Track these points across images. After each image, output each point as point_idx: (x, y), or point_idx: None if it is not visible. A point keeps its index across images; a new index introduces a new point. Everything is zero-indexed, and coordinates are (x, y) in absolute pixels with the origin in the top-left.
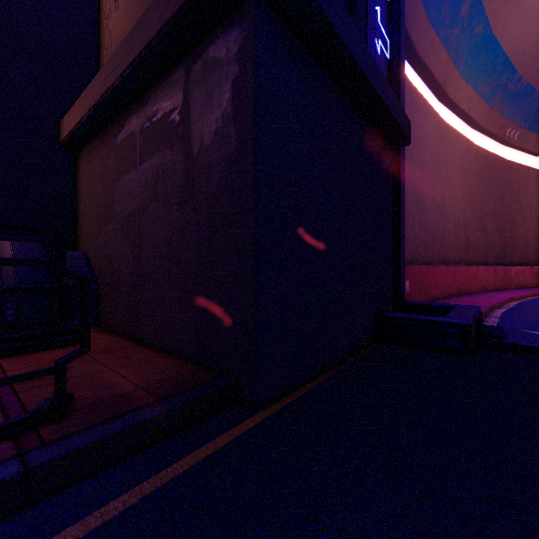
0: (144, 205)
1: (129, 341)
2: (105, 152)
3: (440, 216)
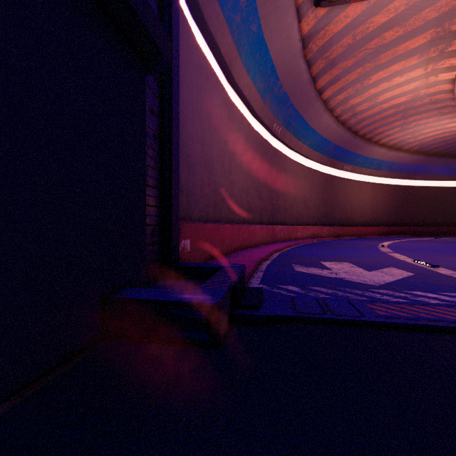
0: None
1: None
2: None
3: (229, 182)
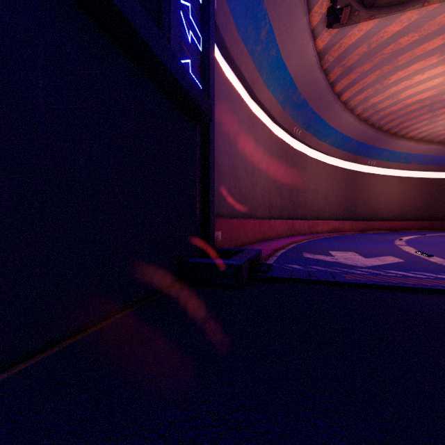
0: None
1: None
2: None
3: (251, 183)
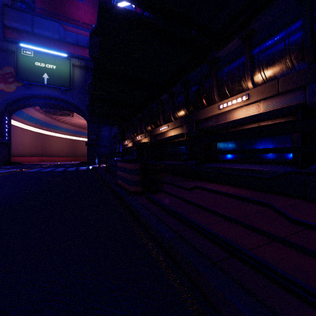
0: None
1: None
2: None
3: (23, 147)
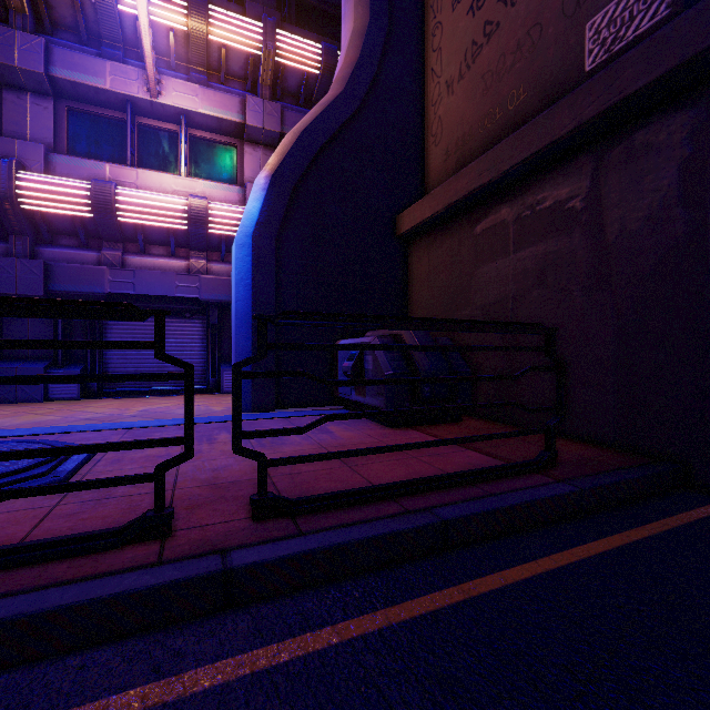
0: (522, 291)
1: (500, 424)
2: (455, 241)
3: None
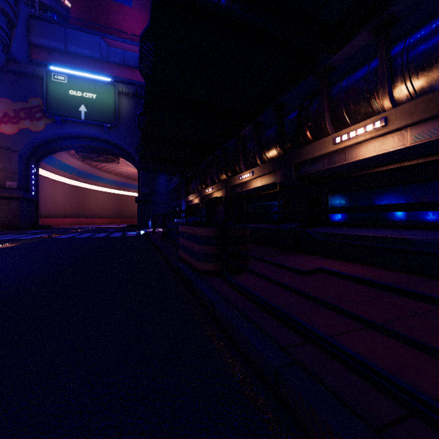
0: None
1: None
2: None
3: (54, 205)
